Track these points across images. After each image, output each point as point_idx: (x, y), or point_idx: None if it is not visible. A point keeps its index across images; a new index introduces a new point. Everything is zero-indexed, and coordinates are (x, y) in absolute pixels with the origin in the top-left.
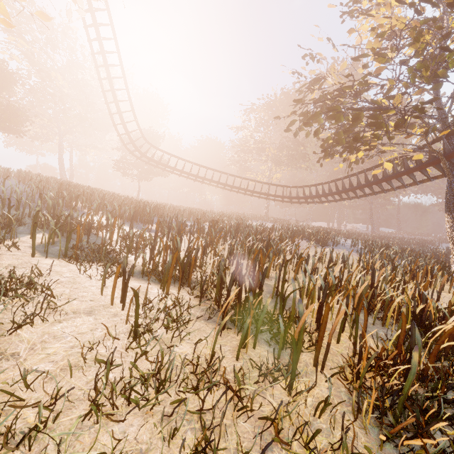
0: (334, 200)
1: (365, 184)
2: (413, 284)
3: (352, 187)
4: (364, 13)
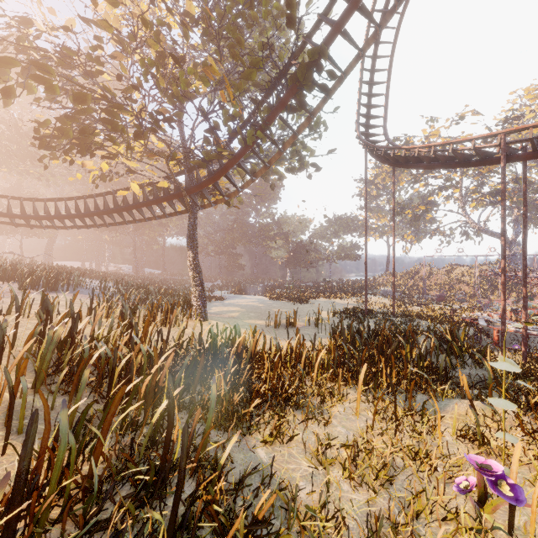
0: (75, 226)
1: (114, 209)
2: (155, 325)
3: (99, 211)
4: None
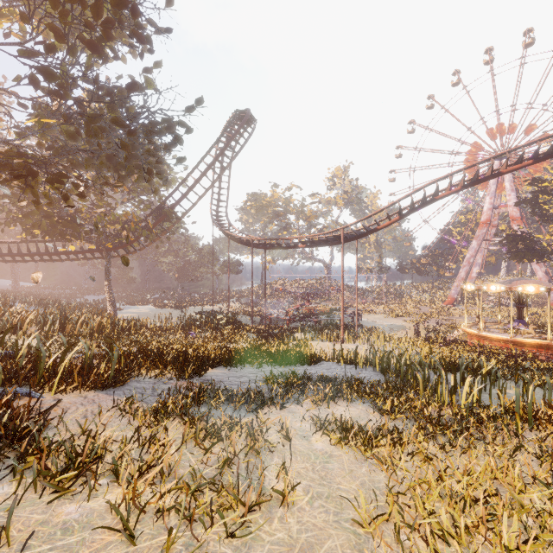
0: (2, 260)
1: (47, 253)
2: None
3: (32, 253)
4: None
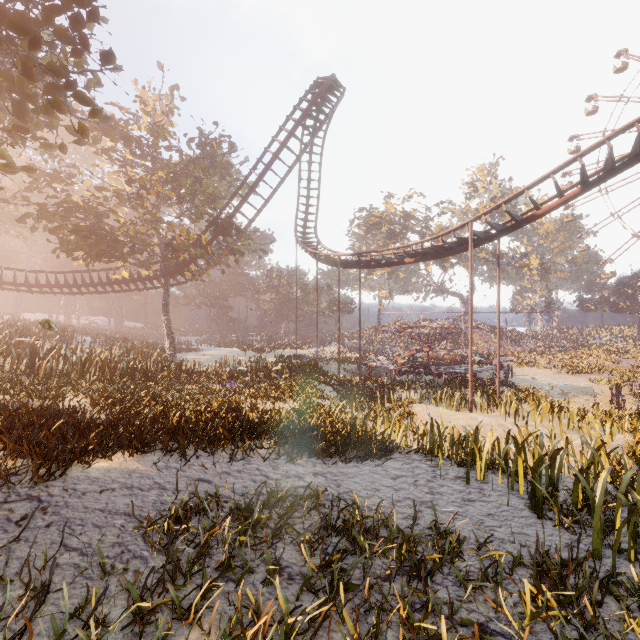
0: (71, 292)
1: (107, 283)
2: None
3: (94, 283)
4: (106, 151)
